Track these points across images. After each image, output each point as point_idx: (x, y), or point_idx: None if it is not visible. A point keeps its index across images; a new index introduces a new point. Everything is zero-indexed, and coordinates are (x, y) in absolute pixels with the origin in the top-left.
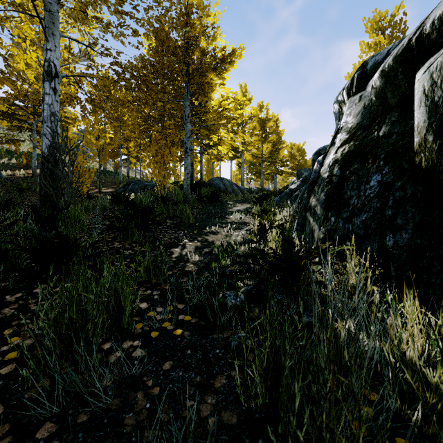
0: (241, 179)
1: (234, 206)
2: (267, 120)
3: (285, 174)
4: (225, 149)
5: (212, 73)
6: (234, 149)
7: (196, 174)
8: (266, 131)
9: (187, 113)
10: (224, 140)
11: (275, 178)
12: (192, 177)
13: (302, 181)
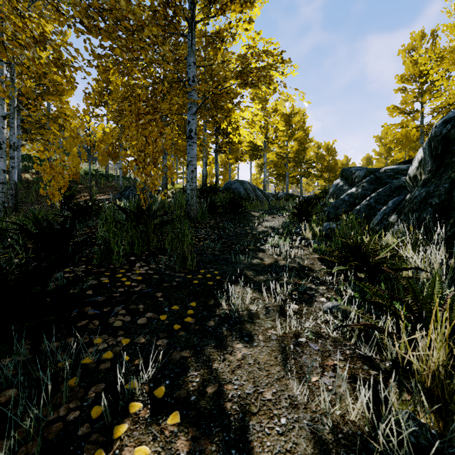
0: (264, 183)
1: (263, 220)
2: (293, 115)
3: (312, 176)
4: (245, 147)
5: (231, 4)
6: (255, 148)
7: (211, 177)
8: (292, 127)
9: (191, 76)
10: (243, 140)
11: (301, 182)
12: (206, 180)
13: (370, 181)
